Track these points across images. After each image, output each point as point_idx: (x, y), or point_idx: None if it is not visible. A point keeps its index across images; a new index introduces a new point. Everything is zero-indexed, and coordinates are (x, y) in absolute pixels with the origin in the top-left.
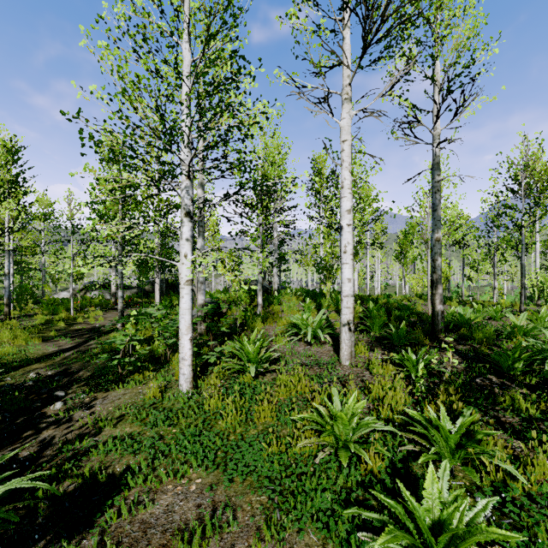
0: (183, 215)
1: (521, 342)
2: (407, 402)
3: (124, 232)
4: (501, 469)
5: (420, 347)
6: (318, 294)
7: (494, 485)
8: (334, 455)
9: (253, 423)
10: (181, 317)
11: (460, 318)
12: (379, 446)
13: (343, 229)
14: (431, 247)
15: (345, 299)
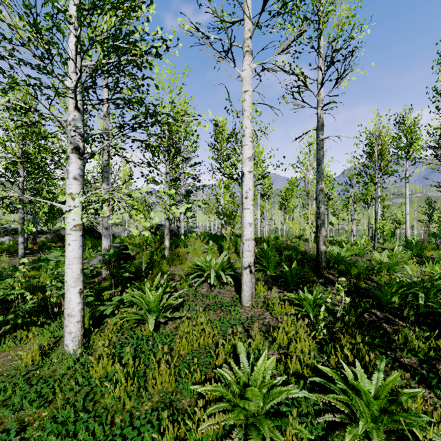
0: (70, 151)
1: (396, 277)
2: (311, 348)
3: None
4: None
5: (311, 284)
6: (219, 237)
7: None
8: (243, 437)
9: (148, 392)
10: (68, 267)
11: (336, 256)
12: (298, 424)
13: (245, 176)
14: (316, 196)
15: (246, 242)
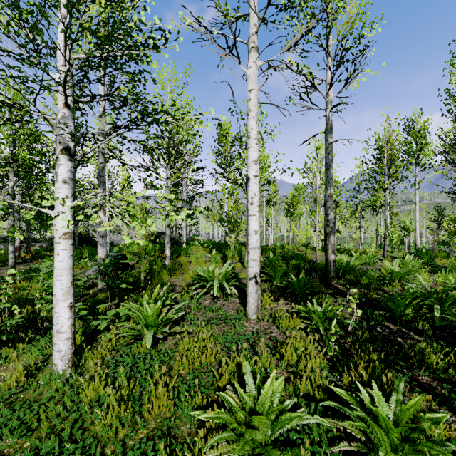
0: (59, 151)
1: (409, 288)
2: (321, 365)
3: None
4: None
5: (320, 295)
6: (223, 246)
7: None
8: None
9: (144, 418)
10: (56, 279)
11: (346, 265)
12: None
13: (250, 180)
14: (325, 202)
15: (252, 251)
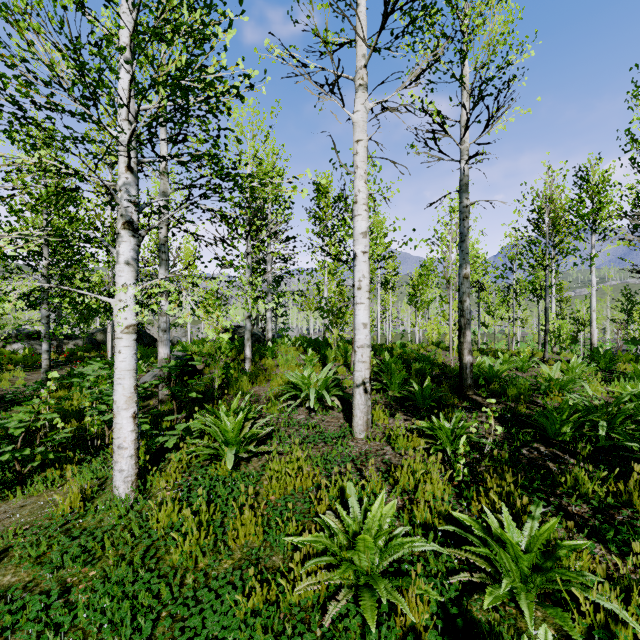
0: (121, 226)
1: (568, 399)
2: (446, 493)
3: (7, 245)
4: (602, 608)
5: (451, 409)
6: (322, 344)
7: (589, 629)
8: (353, 600)
9: (227, 547)
10: (118, 382)
11: (488, 371)
12: (423, 583)
13: (357, 258)
14: (459, 285)
15: (359, 350)
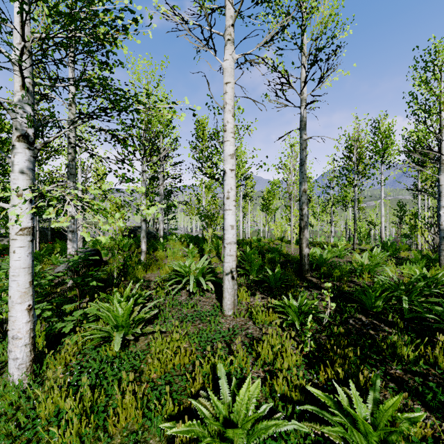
0: (16, 138)
1: (379, 281)
2: (298, 363)
3: None
4: None
5: (295, 289)
6: (200, 240)
7: None
8: None
9: (108, 432)
10: (12, 279)
11: (319, 259)
12: None
13: (226, 174)
14: (300, 197)
15: (228, 246)
